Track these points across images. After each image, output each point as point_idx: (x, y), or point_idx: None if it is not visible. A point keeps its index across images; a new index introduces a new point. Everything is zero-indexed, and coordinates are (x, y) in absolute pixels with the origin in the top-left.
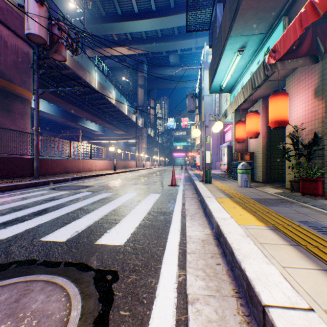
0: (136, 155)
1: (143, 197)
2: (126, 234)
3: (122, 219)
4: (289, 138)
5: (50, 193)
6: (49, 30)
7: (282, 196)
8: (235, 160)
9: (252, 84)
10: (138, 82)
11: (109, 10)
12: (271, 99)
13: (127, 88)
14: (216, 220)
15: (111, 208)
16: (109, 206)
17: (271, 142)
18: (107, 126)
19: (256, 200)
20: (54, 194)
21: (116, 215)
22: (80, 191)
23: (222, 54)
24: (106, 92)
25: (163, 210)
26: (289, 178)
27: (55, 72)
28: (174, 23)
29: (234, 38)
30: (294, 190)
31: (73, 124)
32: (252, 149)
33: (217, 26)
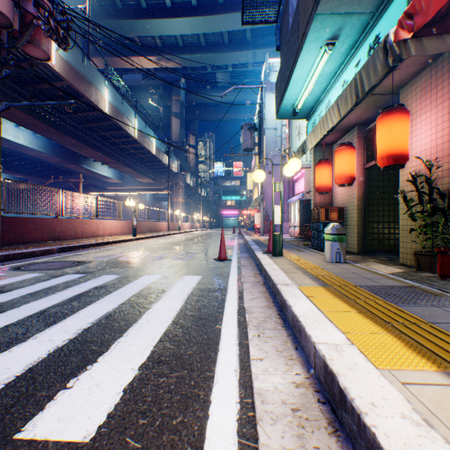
0: (169, 213)
1: (171, 283)
2: (112, 394)
3: (117, 340)
4: (412, 184)
5: (5, 277)
6: (14, 0)
7: (409, 281)
8: (316, 219)
9: (358, 89)
10: (172, 108)
11: (128, 1)
12: (381, 121)
13: (156, 117)
14: (321, 355)
15: (104, 309)
16: (102, 304)
17: (368, 193)
18: (125, 171)
19: (371, 290)
20: (11, 280)
21: (108, 328)
22: (63, 272)
23: (301, 49)
24: (123, 119)
25: (204, 312)
26: (407, 247)
27: (41, 85)
28: (223, 26)
29: (322, 19)
30: (421, 269)
31: (73, 166)
32: (340, 203)
33: (290, 13)
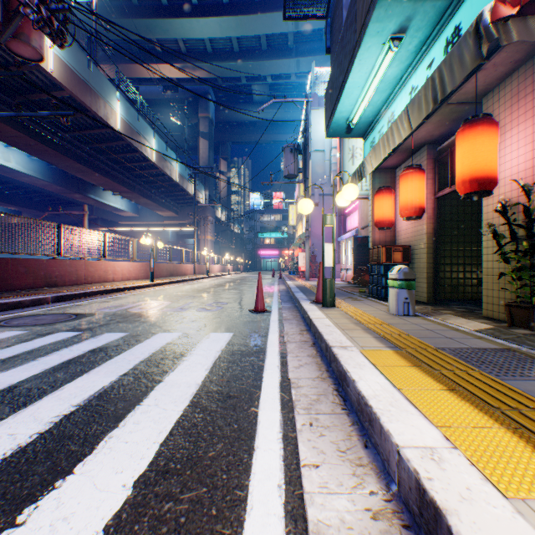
0: (195, 253)
1: (193, 343)
2: None
3: (109, 434)
4: (502, 215)
5: None
6: None
7: (503, 342)
8: (375, 261)
9: (436, 91)
10: (199, 127)
11: None
12: (462, 135)
13: (180, 138)
14: (411, 469)
15: (98, 384)
16: (97, 376)
17: (439, 228)
18: (142, 203)
19: (458, 356)
20: None
21: (99, 414)
22: (53, 329)
23: (358, 46)
24: (139, 139)
25: (235, 386)
26: (493, 296)
27: (36, 94)
28: (261, 28)
29: (387, 4)
30: (515, 325)
31: (78, 196)
32: (404, 241)
33: (343, 5)
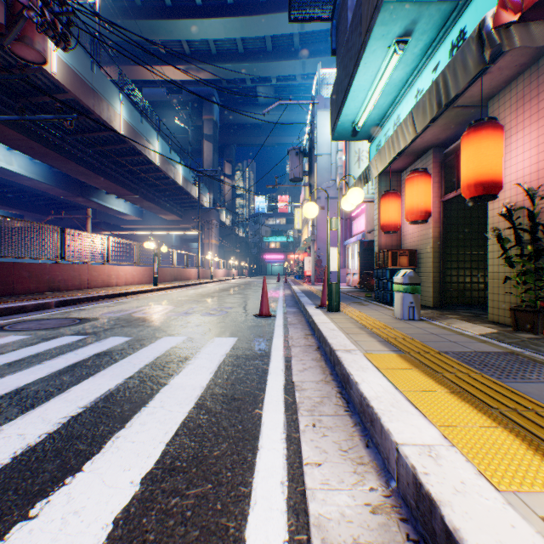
0: (199, 257)
1: (197, 348)
2: (95, 528)
3: (116, 434)
4: (507, 219)
5: None
6: None
7: (507, 346)
8: (381, 265)
9: (440, 95)
10: (203, 129)
11: None
12: (467, 139)
13: (184, 140)
14: (409, 465)
15: (104, 386)
16: (102, 379)
17: (446, 232)
18: (145, 206)
19: (461, 359)
20: None
21: (105, 416)
22: (58, 333)
23: (364, 49)
24: (142, 142)
25: (239, 389)
26: (498, 300)
27: (38, 97)
28: (266, 29)
29: (392, 8)
30: (520, 329)
31: (81, 200)
32: (411, 245)
33: (349, 7)
